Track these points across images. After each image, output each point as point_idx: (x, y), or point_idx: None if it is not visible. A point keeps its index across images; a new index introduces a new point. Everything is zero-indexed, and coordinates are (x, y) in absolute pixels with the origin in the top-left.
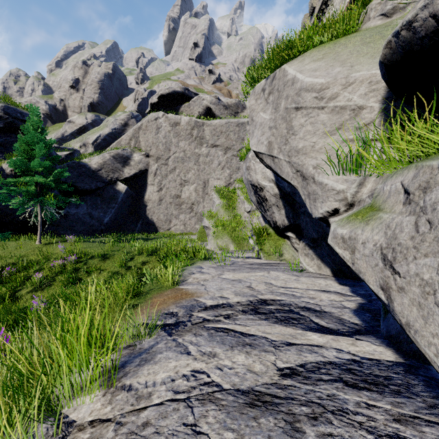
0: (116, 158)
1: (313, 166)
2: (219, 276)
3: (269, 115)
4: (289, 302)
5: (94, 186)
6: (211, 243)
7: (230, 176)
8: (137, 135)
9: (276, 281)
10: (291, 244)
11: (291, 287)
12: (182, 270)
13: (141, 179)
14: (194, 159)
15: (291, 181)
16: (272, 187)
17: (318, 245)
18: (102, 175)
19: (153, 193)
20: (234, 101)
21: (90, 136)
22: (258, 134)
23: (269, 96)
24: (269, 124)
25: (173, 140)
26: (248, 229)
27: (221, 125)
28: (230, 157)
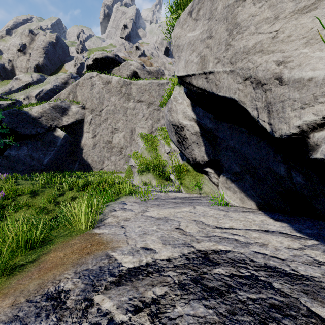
0: (55, 109)
1: (277, 62)
2: (142, 213)
3: (201, 29)
4: (239, 255)
5: (34, 132)
6: (136, 179)
7: (152, 126)
8: (75, 90)
9: (206, 218)
10: (209, 179)
11: (227, 227)
12: (102, 208)
13: (78, 127)
14: (123, 111)
15: (234, 95)
16: (193, 125)
17: (241, 178)
18: (42, 122)
19: (88, 139)
20: (155, 69)
21: (34, 90)
22: (187, 54)
23: (198, 12)
24: (201, 37)
25: (106, 95)
26: (169, 166)
27: (145, 85)
28: (152, 110)
